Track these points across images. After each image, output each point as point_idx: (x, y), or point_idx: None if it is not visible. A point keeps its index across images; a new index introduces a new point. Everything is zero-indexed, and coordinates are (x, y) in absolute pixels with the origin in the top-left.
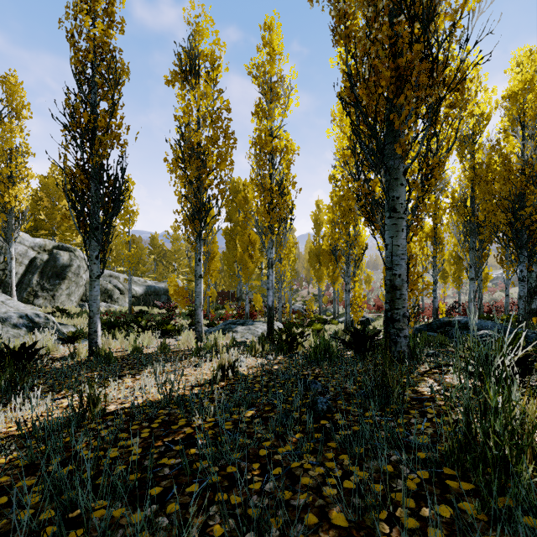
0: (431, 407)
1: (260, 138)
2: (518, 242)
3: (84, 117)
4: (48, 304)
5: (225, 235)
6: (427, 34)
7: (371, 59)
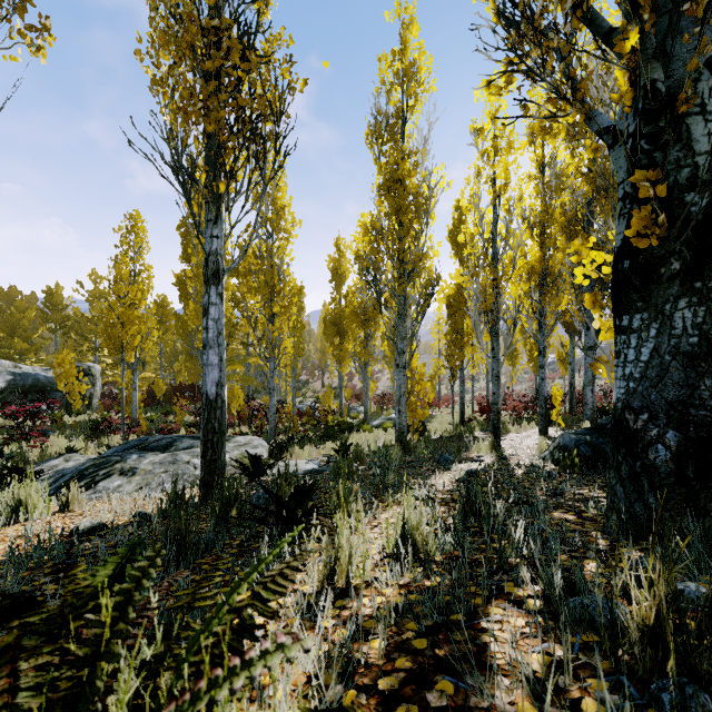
0: None
1: None
2: None
3: None
4: None
5: (180, 285)
6: None
7: None
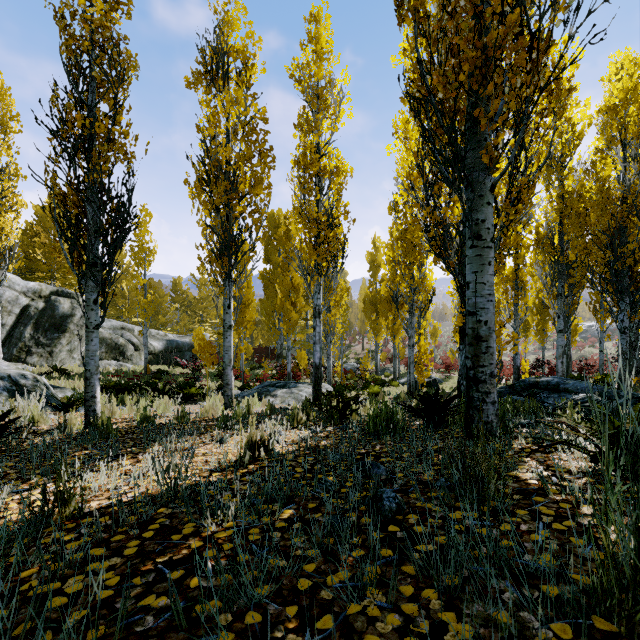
0: (544, 504)
1: (304, 155)
2: (618, 285)
3: (77, 120)
4: (44, 363)
5: (262, 279)
6: (524, 3)
7: (448, 39)
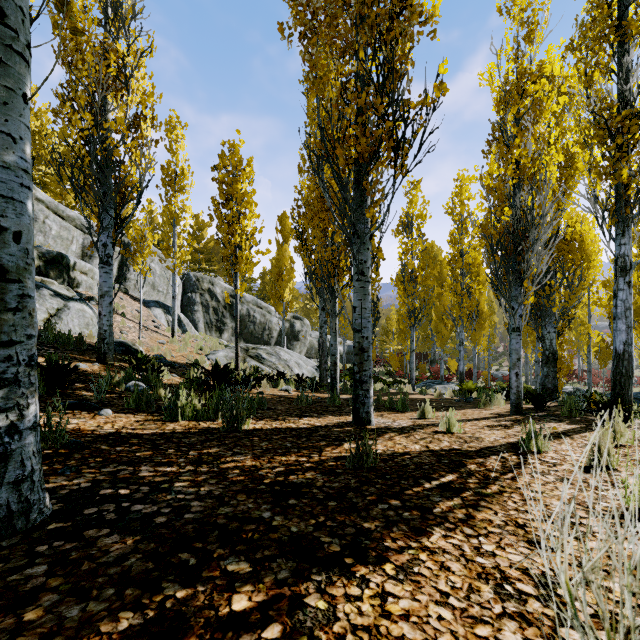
0: None
1: (453, 259)
2: None
3: None
4: None
5: (418, 299)
6: None
7: None
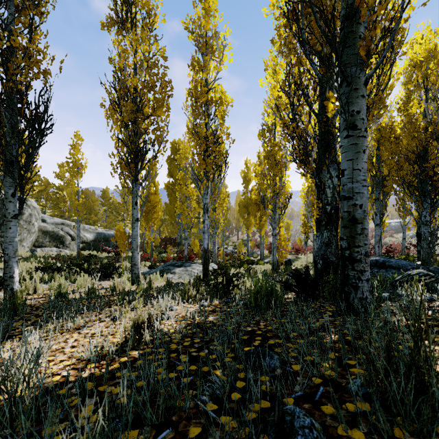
0: None
1: (196, 88)
2: (422, 190)
3: None
4: None
5: (167, 189)
6: None
7: None
